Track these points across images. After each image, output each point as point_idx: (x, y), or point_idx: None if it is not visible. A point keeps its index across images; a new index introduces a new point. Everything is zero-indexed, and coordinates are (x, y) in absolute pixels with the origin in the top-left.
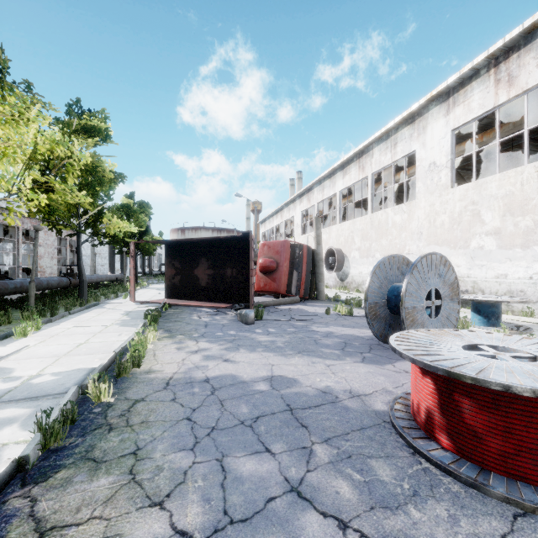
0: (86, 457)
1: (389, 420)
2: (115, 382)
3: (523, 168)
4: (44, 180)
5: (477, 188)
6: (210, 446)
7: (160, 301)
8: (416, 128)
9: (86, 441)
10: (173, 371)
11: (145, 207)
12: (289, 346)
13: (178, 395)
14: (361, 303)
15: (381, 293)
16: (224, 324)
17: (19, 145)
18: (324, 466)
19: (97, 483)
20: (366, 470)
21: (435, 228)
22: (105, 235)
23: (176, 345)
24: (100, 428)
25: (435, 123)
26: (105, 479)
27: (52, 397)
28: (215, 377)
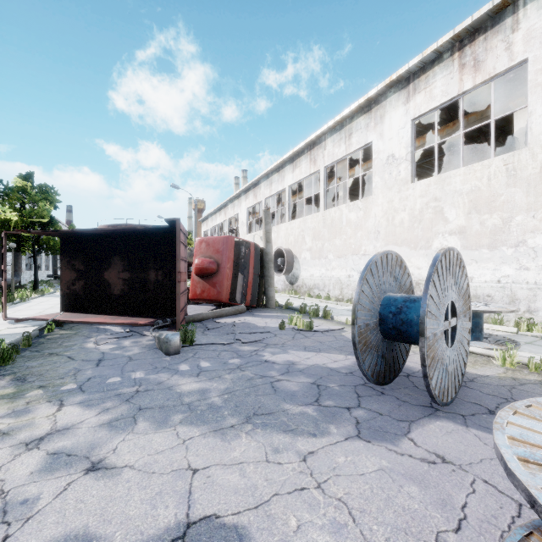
0: None
1: None
2: None
3: (490, 161)
4: None
5: (440, 183)
6: None
7: (50, 316)
8: (373, 117)
9: None
10: None
11: (48, 192)
12: (231, 403)
13: None
14: (318, 311)
15: (372, 310)
16: (133, 355)
17: None
18: None
19: None
20: None
21: (394, 226)
22: None
23: (9, 420)
24: None
25: (394, 111)
26: None
27: None
28: None
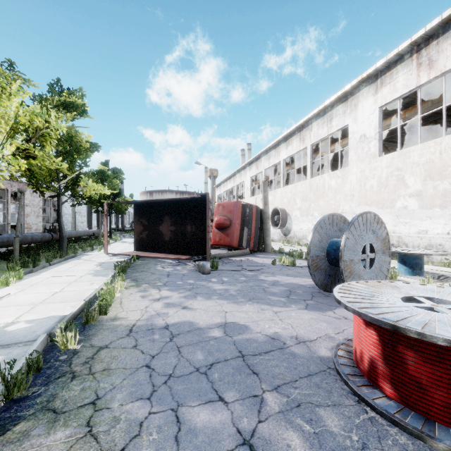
0: (46, 408)
1: (334, 367)
2: (83, 329)
3: (441, 139)
4: (24, 147)
5: (402, 157)
6: (166, 395)
7: (130, 253)
8: (349, 105)
9: (48, 390)
10: (136, 319)
11: (117, 173)
12: (241, 294)
13: (139, 342)
14: (302, 254)
15: (321, 247)
16: (184, 273)
17: (3, 116)
18: (274, 416)
19: (54, 437)
20: (315, 420)
21: (365, 190)
22: (82, 197)
23: (141, 293)
24: (64, 376)
25: (365, 101)
26: (62, 432)
27: (23, 344)
28: (174, 323)
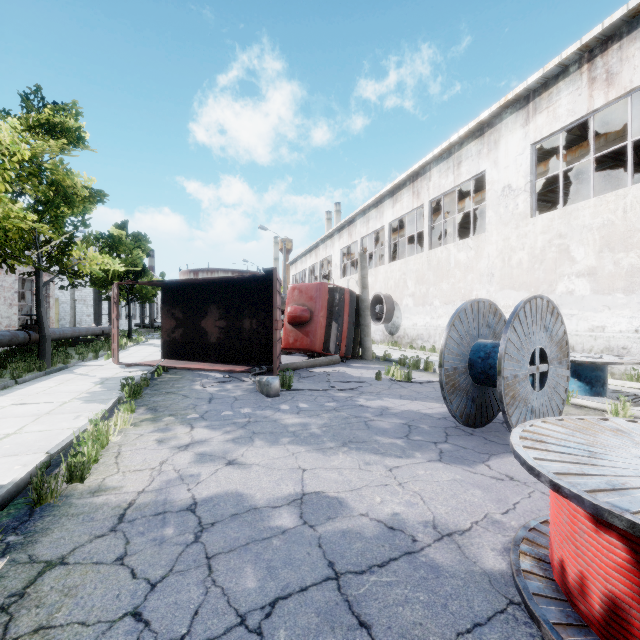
0: None
1: (519, 599)
2: (28, 516)
3: (626, 190)
4: None
5: (566, 217)
6: None
7: (155, 363)
8: (486, 142)
9: None
10: (139, 489)
11: (141, 240)
12: (329, 433)
13: (133, 546)
14: (419, 363)
15: (461, 355)
16: (237, 396)
17: None
18: None
19: None
20: None
21: (511, 268)
22: (77, 274)
23: (159, 434)
24: None
25: (511, 135)
26: None
27: None
28: (208, 498)
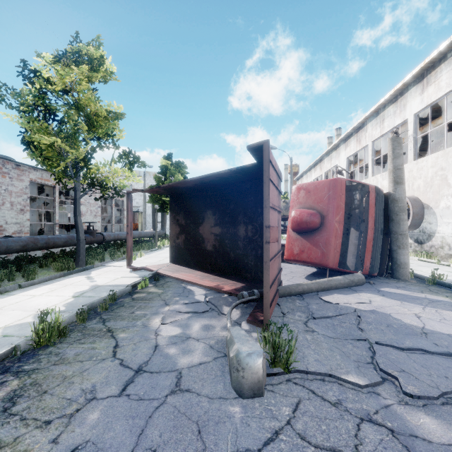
0: None
1: None
2: None
3: None
4: None
5: None
6: None
7: (157, 268)
8: None
9: None
10: None
11: (180, 166)
12: None
13: None
14: None
15: None
16: (185, 371)
17: None
18: None
19: None
20: None
21: None
22: (103, 186)
23: None
24: None
25: None
26: None
27: None
28: None
